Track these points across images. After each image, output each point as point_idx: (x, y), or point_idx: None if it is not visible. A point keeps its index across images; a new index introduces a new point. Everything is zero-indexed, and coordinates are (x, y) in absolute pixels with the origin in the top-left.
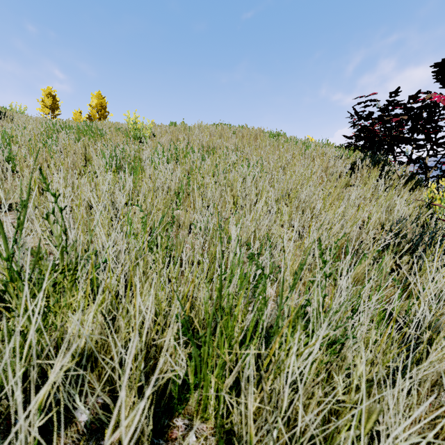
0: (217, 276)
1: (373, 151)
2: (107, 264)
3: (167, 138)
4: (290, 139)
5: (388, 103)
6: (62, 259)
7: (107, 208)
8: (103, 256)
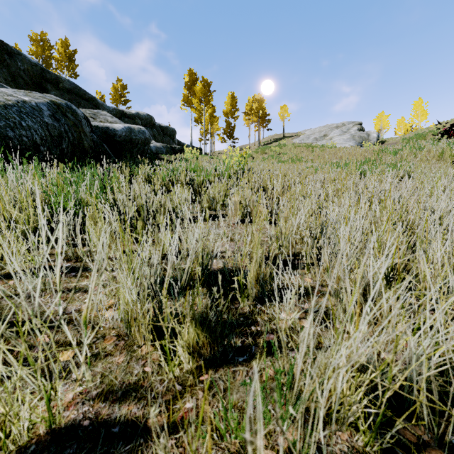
0: None
1: None
2: None
3: None
4: None
5: None
6: None
7: None
8: None
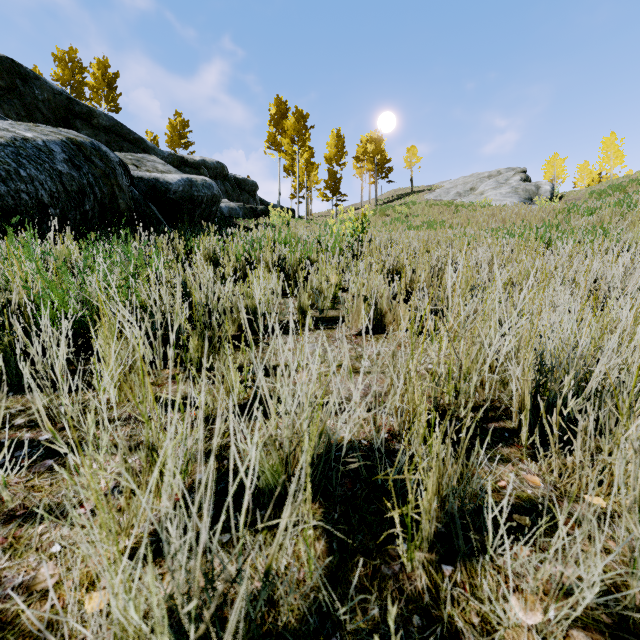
0: None
1: None
2: None
3: None
4: None
5: None
6: None
7: None
8: None
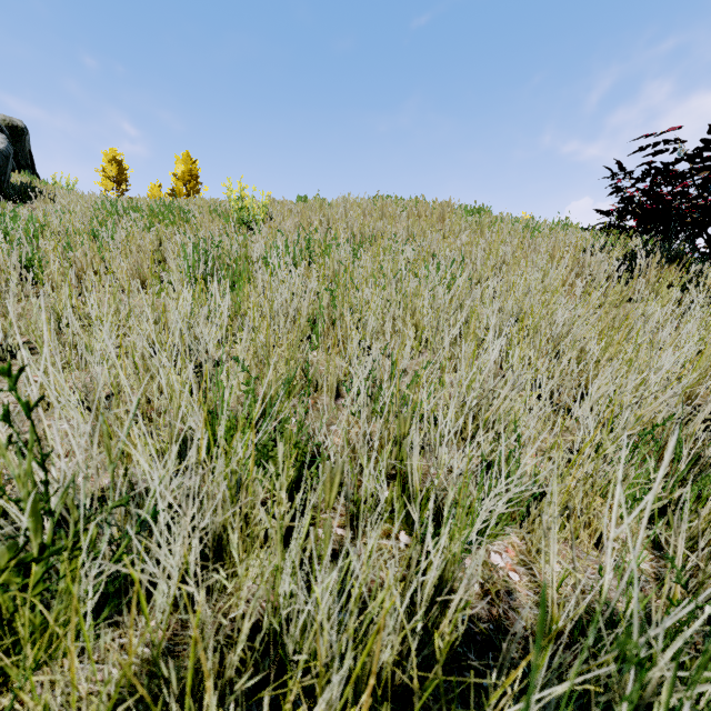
0: (401, 507)
1: (666, 237)
2: (159, 518)
3: (292, 222)
4: (500, 218)
5: (704, 146)
6: (35, 529)
7: (178, 360)
8: (147, 505)
